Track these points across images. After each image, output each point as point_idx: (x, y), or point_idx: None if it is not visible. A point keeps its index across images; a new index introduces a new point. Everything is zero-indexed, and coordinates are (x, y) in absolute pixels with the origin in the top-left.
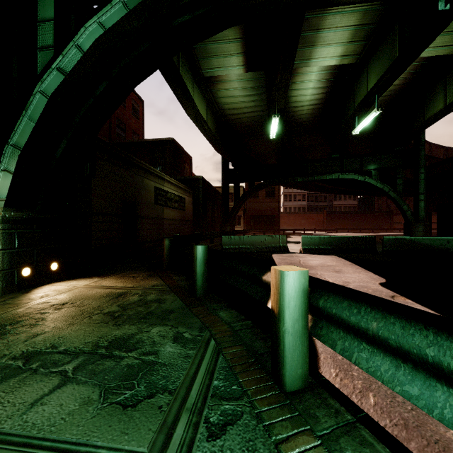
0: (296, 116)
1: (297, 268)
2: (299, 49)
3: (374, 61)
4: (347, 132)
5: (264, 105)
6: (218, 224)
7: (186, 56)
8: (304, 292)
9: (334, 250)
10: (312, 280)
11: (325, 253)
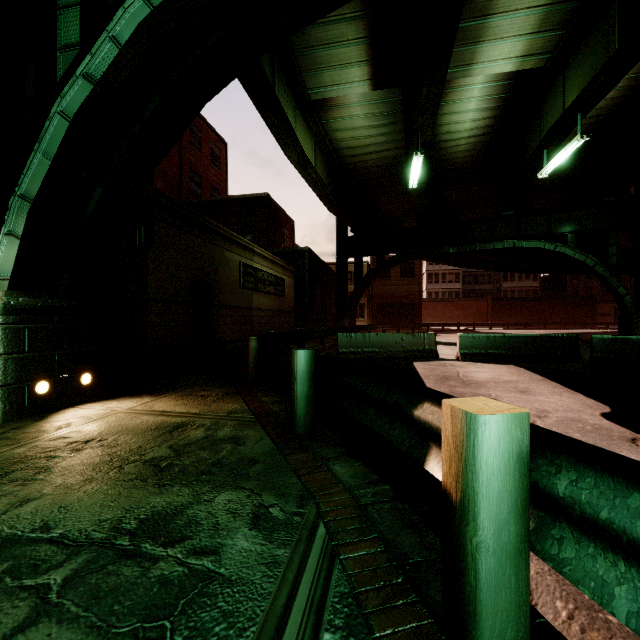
0: (448, 155)
1: (502, 406)
2: (454, 49)
3: (575, 62)
4: (528, 175)
5: (399, 140)
6: (331, 316)
7: (285, 70)
8: (520, 461)
9: (511, 356)
10: (534, 432)
11: (496, 360)
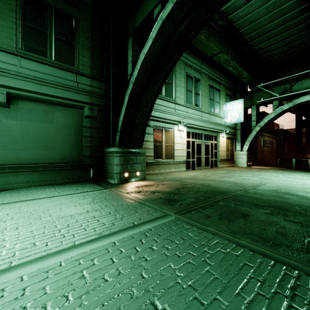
0: None
1: None
2: None
3: None
4: None
5: None
6: (292, 153)
7: None
8: None
9: None
10: None
11: None
